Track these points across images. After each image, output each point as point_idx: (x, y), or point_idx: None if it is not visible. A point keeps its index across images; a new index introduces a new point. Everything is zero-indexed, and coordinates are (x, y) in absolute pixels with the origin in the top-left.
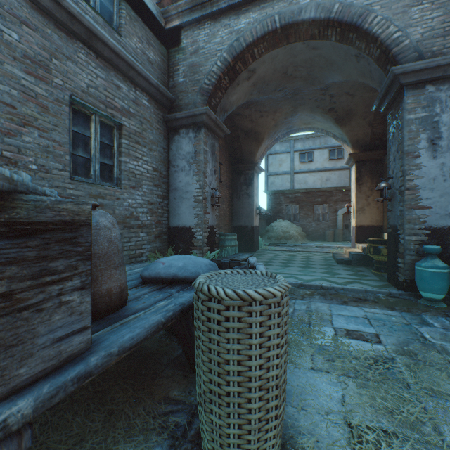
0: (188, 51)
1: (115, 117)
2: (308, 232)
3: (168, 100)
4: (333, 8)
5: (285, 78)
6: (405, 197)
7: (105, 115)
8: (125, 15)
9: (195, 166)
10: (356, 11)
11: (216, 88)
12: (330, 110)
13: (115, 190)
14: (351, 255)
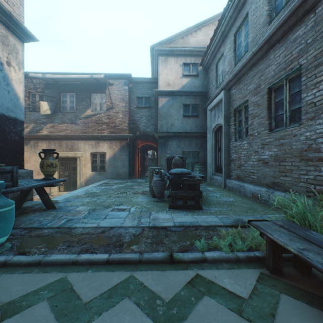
0: None
1: (294, 68)
2: None
3: None
4: None
5: None
6: None
7: (285, 76)
8: None
9: None
10: None
11: None
12: None
13: (292, 129)
14: None
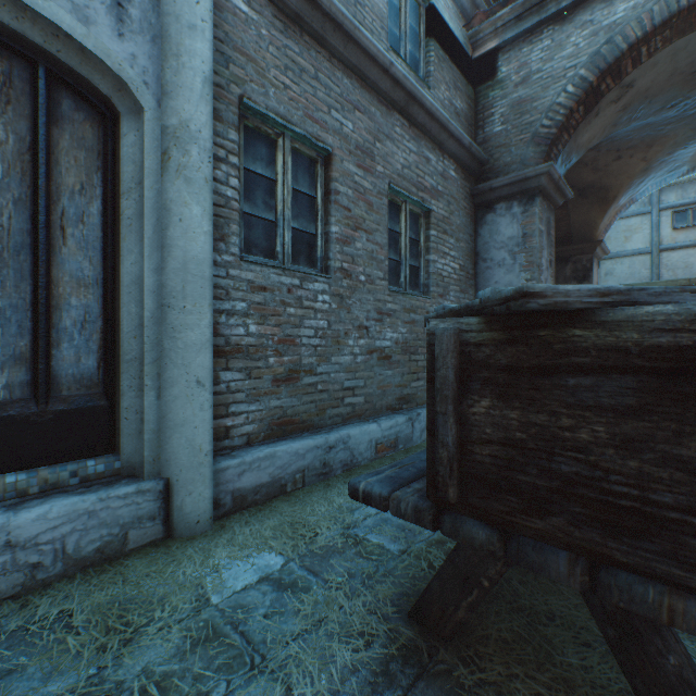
0: (510, 83)
1: (424, 202)
2: None
3: (477, 164)
4: None
5: (690, 81)
6: None
7: (416, 201)
8: (433, 58)
9: (524, 258)
10: None
11: (561, 129)
12: None
13: (424, 300)
14: None
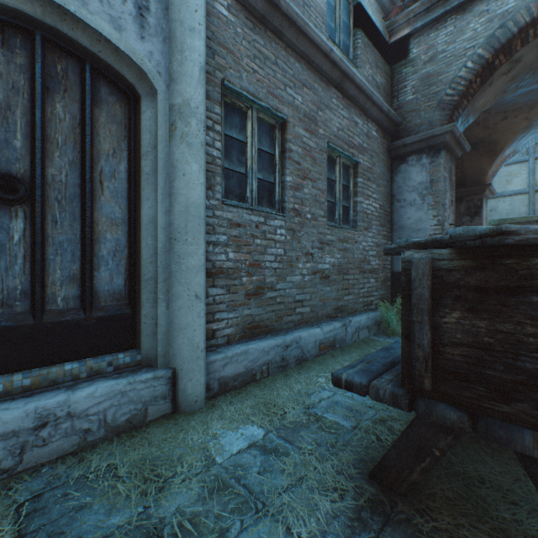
0: (420, 61)
1: (353, 156)
2: None
3: (393, 125)
4: None
5: None
6: None
7: (347, 156)
8: (360, 44)
9: (431, 199)
10: None
11: (462, 97)
12: None
13: (354, 233)
14: None
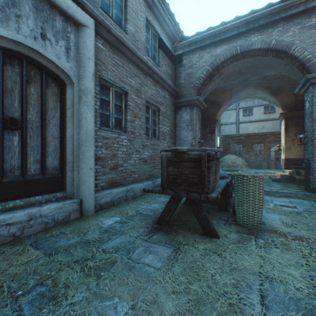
0: (186, 66)
1: (158, 107)
2: (249, 163)
3: (176, 93)
4: (271, 43)
5: (239, 74)
6: (313, 143)
7: (155, 107)
8: (161, 56)
9: (191, 127)
10: (285, 44)
11: (202, 85)
12: (267, 87)
13: (158, 141)
14: (281, 176)
